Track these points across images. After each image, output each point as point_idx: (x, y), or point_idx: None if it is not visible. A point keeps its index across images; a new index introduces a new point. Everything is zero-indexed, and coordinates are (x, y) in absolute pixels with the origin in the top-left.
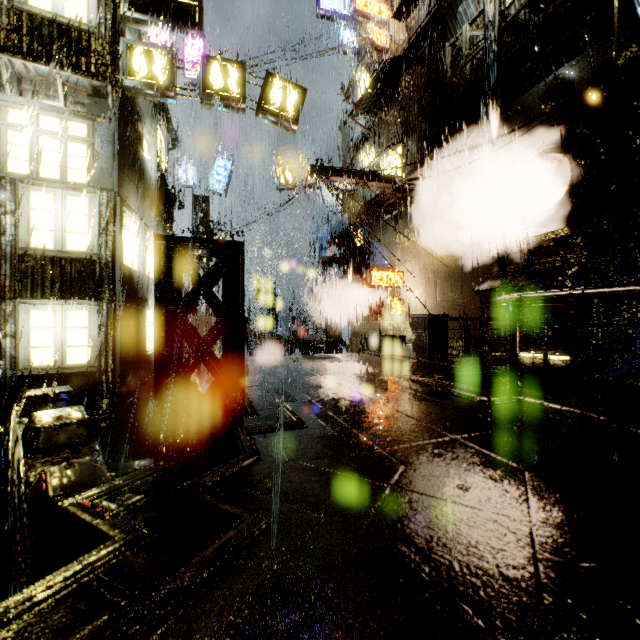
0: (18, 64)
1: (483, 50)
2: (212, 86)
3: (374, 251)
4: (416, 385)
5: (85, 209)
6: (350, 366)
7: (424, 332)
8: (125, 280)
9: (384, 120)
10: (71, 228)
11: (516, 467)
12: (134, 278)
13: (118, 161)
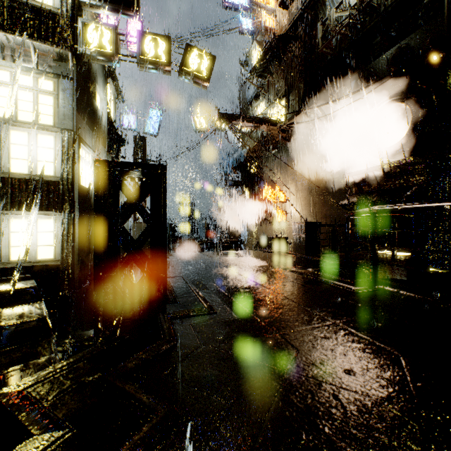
0: (1, 36)
1: (346, 27)
2: (146, 54)
3: (264, 176)
4: (299, 276)
5: (51, 144)
6: (248, 260)
7: (302, 235)
8: (82, 196)
9: (272, 81)
10: (41, 158)
11: (391, 351)
12: (89, 195)
13: (76, 109)
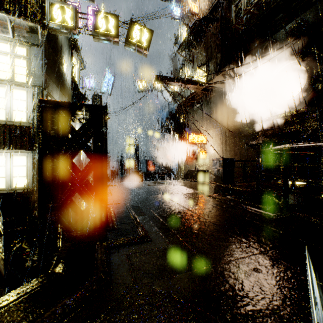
0: None
1: (254, 7)
2: (99, 28)
3: (190, 124)
4: (220, 202)
5: (24, 97)
6: (178, 188)
7: (220, 168)
8: None
9: (196, 53)
10: (16, 108)
11: None
12: None
13: (45, 70)
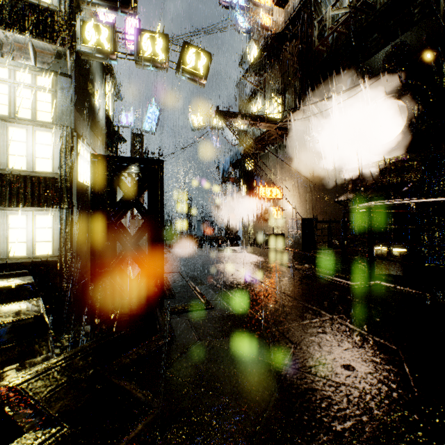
0: None
1: (342, 25)
2: (144, 51)
3: (261, 173)
4: (295, 271)
5: (49, 140)
6: (245, 256)
7: (299, 231)
8: (80, 193)
9: (268, 79)
10: (39, 154)
11: (390, 346)
12: (87, 192)
13: (74, 106)
